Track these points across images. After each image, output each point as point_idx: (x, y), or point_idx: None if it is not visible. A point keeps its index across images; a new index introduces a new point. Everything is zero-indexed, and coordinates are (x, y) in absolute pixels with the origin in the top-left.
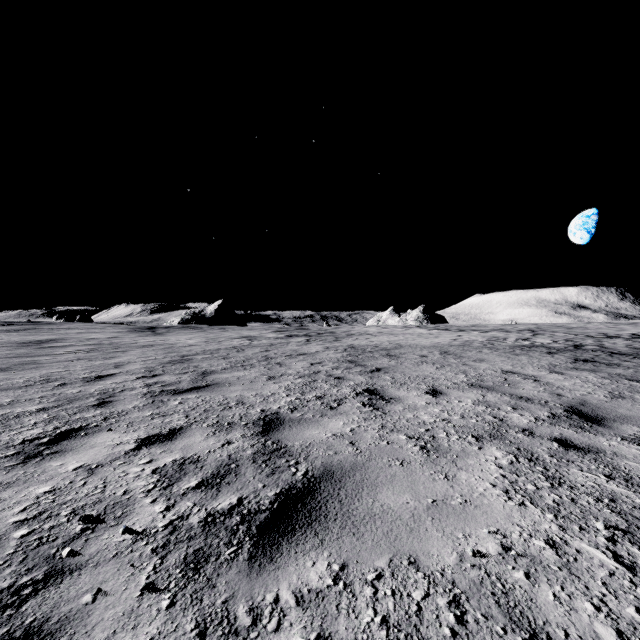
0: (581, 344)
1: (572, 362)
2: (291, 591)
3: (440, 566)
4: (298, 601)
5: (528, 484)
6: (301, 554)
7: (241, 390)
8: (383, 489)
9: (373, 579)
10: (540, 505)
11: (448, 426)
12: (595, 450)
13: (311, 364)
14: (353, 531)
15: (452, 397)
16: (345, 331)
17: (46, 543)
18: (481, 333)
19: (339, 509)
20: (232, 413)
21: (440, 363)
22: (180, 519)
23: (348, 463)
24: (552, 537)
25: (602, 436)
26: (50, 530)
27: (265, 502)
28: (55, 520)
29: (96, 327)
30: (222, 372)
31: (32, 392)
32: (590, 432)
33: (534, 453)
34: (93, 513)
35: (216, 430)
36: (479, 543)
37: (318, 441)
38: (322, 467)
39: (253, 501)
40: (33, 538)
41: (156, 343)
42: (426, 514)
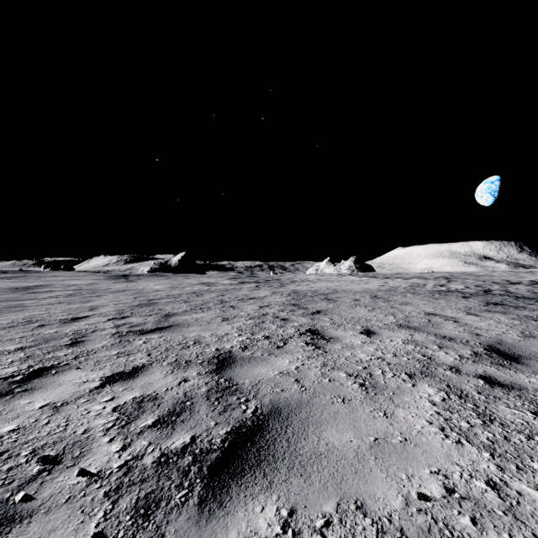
0: (489, 289)
1: (484, 305)
2: None
3: (387, 511)
4: None
5: (462, 421)
6: (250, 498)
7: (198, 330)
8: (327, 427)
9: (322, 526)
10: (476, 443)
11: (383, 364)
12: (518, 387)
13: (260, 307)
14: (300, 472)
15: (384, 337)
16: (289, 278)
17: (2, 486)
18: (404, 280)
19: (286, 448)
20: (190, 352)
21: (371, 306)
22: (135, 459)
23: (294, 400)
24: (492, 478)
25: (522, 373)
26: (8, 472)
27: (217, 441)
28: (14, 461)
29: (77, 275)
30: (183, 314)
31: (14, 332)
32: (510, 369)
33: (463, 390)
34: (52, 453)
35: (174, 368)
36: (422, 485)
37: (266, 379)
38: (270, 404)
39: (205, 440)
40: None
41: (128, 289)
42: (369, 453)
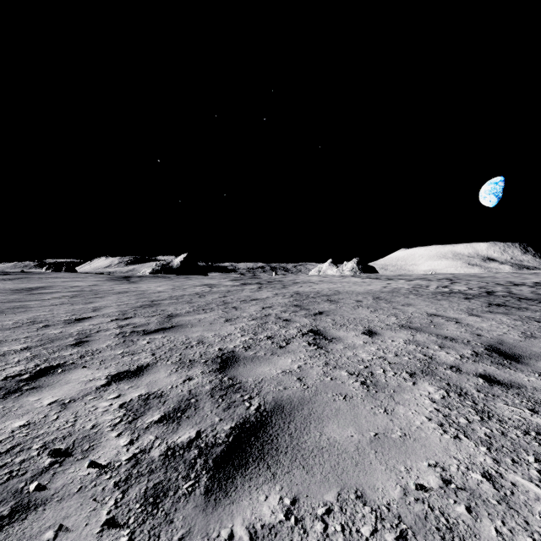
0: (493, 291)
1: (487, 306)
2: (245, 527)
3: (385, 500)
4: (252, 537)
5: (460, 418)
6: (254, 488)
7: (202, 331)
8: (329, 423)
9: (323, 514)
10: (473, 438)
11: (384, 363)
12: (517, 385)
13: (262, 308)
14: (303, 464)
15: (386, 337)
16: (291, 280)
17: (16, 477)
18: (407, 281)
19: (289, 442)
20: (193, 351)
21: (373, 307)
22: (142, 452)
23: (296, 398)
24: (488, 470)
25: (521, 372)
26: (21, 464)
27: (221, 435)
28: (26, 454)
29: (79, 276)
30: (185, 315)
31: (19, 333)
32: (510, 369)
33: (463, 388)
34: (62, 447)
35: (179, 367)
36: (420, 476)
37: (269, 377)
38: (273, 402)
39: (210, 434)
40: (4, 472)
41: (130, 290)
42: (369, 447)
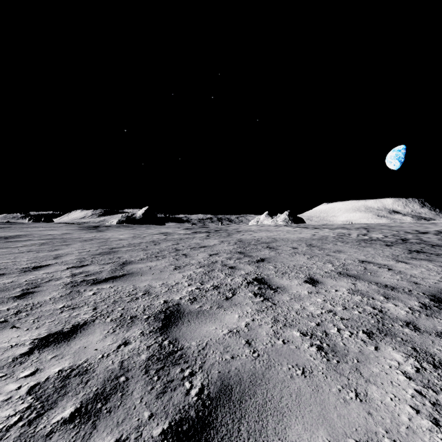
0: (406, 238)
1: (408, 253)
2: None
3: None
4: None
5: None
6: None
7: (150, 280)
8: (291, 420)
9: None
10: None
11: (335, 319)
12: None
13: (210, 255)
14: None
15: (328, 286)
16: (234, 229)
17: None
18: (331, 230)
19: None
20: (137, 305)
21: (309, 254)
22: None
23: (247, 373)
24: None
25: None
26: None
27: None
28: None
29: (55, 226)
30: (138, 262)
31: None
32: None
33: (433, 355)
34: None
35: (117, 326)
36: None
37: (215, 340)
38: (219, 380)
39: None
40: None
41: (95, 238)
42: None
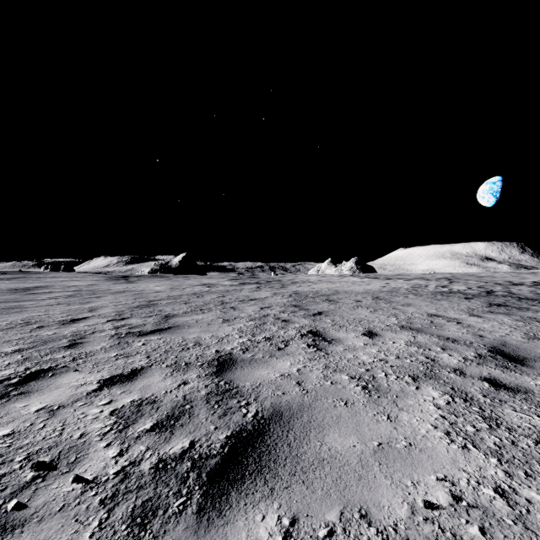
0: (492, 290)
1: (487, 306)
2: None
3: (392, 520)
4: None
5: (467, 425)
6: (250, 506)
7: (199, 332)
8: (330, 431)
9: (325, 536)
10: (482, 448)
11: (386, 366)
12: (524, 390)
13: (261, 308)
14: (302, 478)
15: (387, 338)
16: (290, 279)
17: None
18: (405, 281)
19: (288, 453)
20: (189, 354)
21: (373, 307)
22: (132, 465)
23: (296, 404)
24: (500, 485)
25: (527, 376)
26: (1, 478)
27: (216, 446)
28: (8, 467)
29: (77, 276)
30: (183, 315)
31: (12, 334)
32: (515, 372)
33: (468, 393)
34: (47, 459)
35: (174, 370)
36: (429, 492)
37: (267, 381)
38: (271, 408)
39: (204, 445)
40: None
41: (128, 290)
42: (373, 459)
